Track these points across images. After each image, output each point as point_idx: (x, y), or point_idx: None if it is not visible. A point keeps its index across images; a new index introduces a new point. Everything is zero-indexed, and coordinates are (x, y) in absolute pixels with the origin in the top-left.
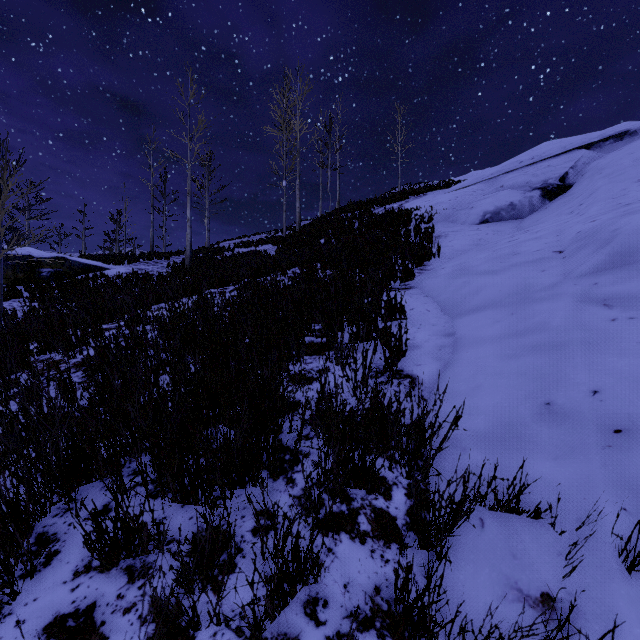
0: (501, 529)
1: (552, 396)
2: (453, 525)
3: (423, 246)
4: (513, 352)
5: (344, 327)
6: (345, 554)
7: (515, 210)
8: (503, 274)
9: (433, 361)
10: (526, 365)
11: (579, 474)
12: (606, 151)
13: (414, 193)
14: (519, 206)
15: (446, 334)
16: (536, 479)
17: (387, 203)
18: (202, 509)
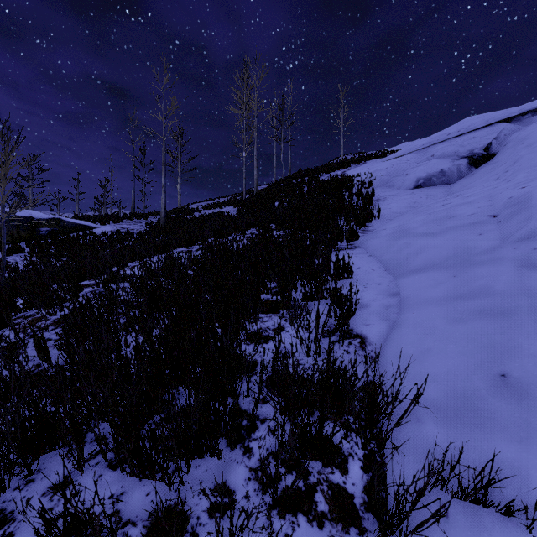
0: (468, 523)
1: (507, 367)
2: (420, 526)
3: (365, 209)
4: (459, 316)
5: (297, 285)
6: None
7: (445, 176)
8: (441, 237)
9: (381, 321)
10: (475, 331)
11: None
12: (525, 124)
13: (355, 162)
14: (448, 173)
15: (391, 294)
16: (510, 477)
17: (332, 170)
18: (160, 483)
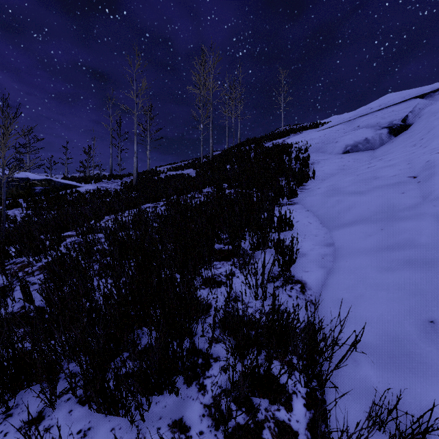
0: None
1: (435, 314)
2: None
3: (302, 171)
4: (388, 265)
5: (245, 236)
6: None
7: (369, 143)
8: (369, 195)
9: (318, 268)
10: (403, 279)
11: None
12: (436, 99)
13: (293, 132)
14: (372, 140)
15: (327, 244)
16: None
17: (274, 139)
18: (123, 418)
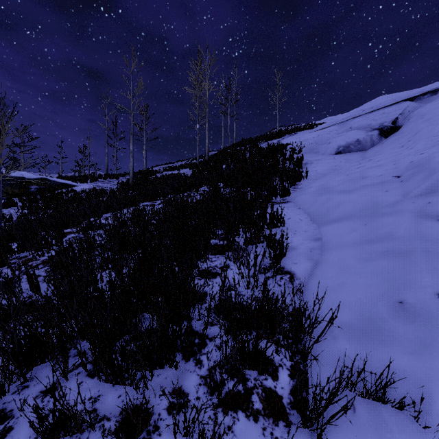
0: (370, 416)
1: (404, 296)
2: (332, 417)
3: (295, 171)
4: (368, 256)
5: (240, 232)
6: (242, 432)
7: (360, 144)
8: (356, 193)
9: (306, 260)
10: (380, 267)
11: (434, 370)
12: (425, 102)
13: (288, 132)
14: (363, 142)
15: (315, 239)
16: (402, 379)
17: (269, 139)
18: (129, 388)
